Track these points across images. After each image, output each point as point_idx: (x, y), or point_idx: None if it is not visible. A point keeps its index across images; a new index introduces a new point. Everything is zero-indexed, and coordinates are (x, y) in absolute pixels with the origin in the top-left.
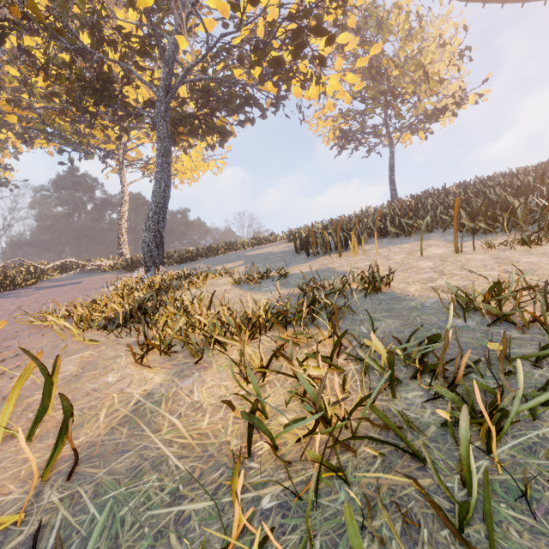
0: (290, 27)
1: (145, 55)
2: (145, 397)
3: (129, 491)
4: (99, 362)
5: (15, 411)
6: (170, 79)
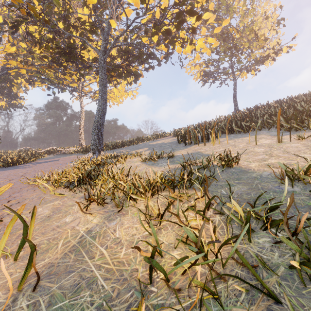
0: (175, 11)
1: (93, 32)
2: (86, 233)
3: (70, 303)
4: (63, 208)
5: (11, 238)
6: (106, 45)
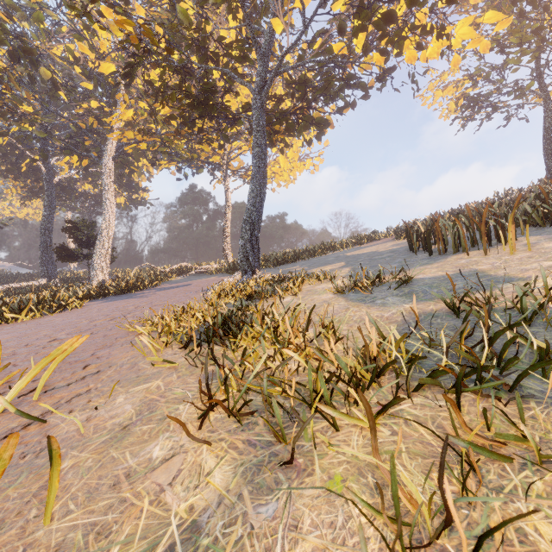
0: None
1: (243, 60)
2: (184, 537)
3: None
4: (160, 405)
5: (28, 491)
6: (265, 72)
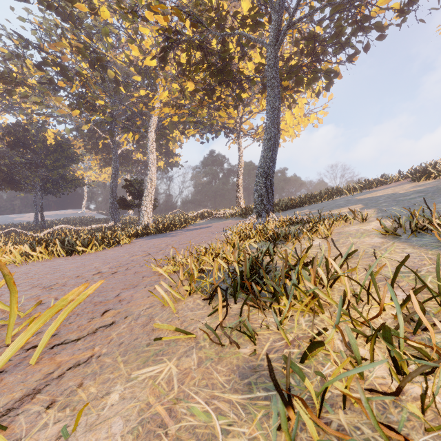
0: None
1: (256, 27)
2: None
3: None
4: None
5: None
6: (279, 25)
